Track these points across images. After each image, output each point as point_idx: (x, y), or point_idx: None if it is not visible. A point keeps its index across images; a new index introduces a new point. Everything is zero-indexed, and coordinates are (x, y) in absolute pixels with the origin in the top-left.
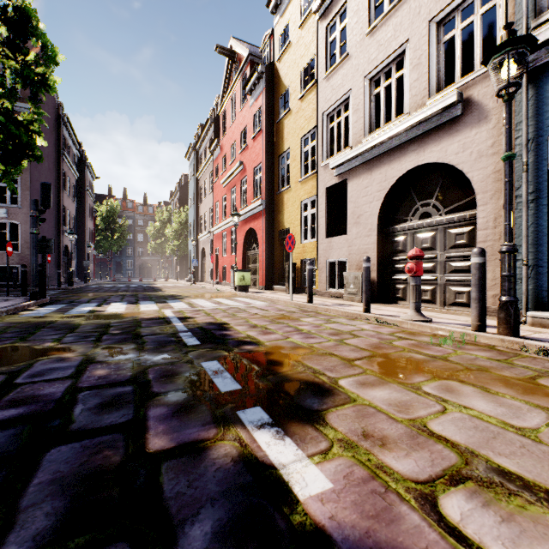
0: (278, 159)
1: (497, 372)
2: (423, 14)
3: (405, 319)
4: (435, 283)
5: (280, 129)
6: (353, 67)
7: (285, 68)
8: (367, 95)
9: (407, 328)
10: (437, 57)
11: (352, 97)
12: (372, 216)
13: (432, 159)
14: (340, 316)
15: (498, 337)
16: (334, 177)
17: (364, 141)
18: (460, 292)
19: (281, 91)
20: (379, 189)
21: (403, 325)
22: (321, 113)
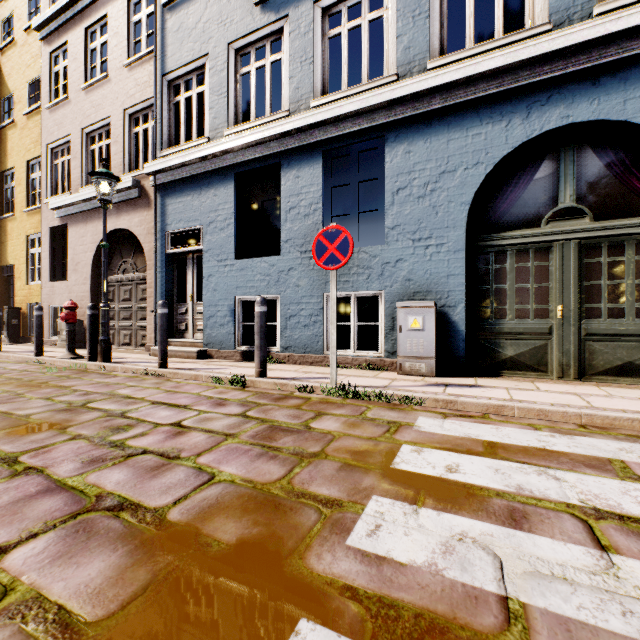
0: (0, 176)
1: (36, 381)
2: (120, 101)
3: (57, 358)
4: (132, 328)
5: (2, 139)
6: (73, 113)
7: (9, 66)
8: (85, 148)
9: (55, 365)
10: (131, 142)
11: (72, 143)
12: (88, 266)
13: (125, 226)
14: (15, 361)
15: (95, 363)
16: (57, 219)
17: (77, 193)
18: (145, 336)
19: (5, 92)
20: (92, 241)
21: (56, 363)
22: (45, 144)
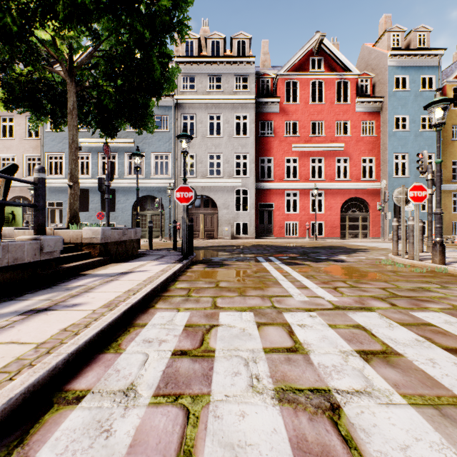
0: None
1: None
2: (21, 150)
3: None
4: None
5: None
6: None
7: None
8: None
9: None
10: (26, 166)
11: None
12: None
13: (24, 195)
14: None
15: None
16: None
17: None
18: None
19: None
20: None
21: None
22: None
